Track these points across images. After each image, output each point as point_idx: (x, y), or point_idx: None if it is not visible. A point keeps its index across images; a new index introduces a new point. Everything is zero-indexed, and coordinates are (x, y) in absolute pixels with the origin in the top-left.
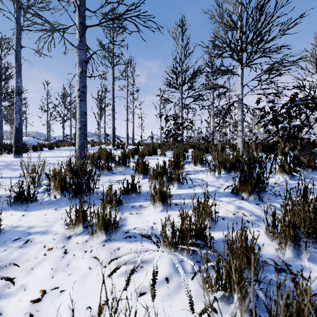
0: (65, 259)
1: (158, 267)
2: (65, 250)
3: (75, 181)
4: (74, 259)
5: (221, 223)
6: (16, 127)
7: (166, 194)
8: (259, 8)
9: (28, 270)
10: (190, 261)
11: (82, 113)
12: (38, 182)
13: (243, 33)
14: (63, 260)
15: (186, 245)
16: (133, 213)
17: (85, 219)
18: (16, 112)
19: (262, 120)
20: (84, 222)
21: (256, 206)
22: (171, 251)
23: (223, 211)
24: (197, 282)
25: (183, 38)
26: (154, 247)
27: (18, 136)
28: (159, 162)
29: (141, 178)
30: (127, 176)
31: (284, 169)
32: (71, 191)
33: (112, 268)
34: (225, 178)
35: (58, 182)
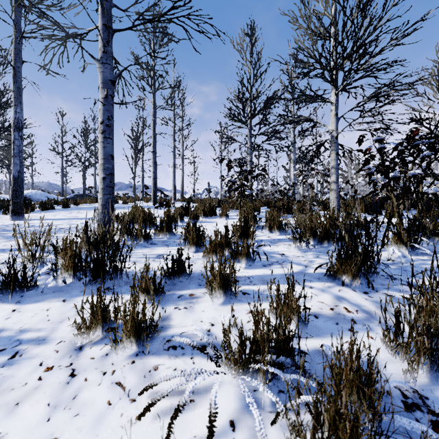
0: (71, 386)
1: (217, 401)
2: (73, 370)
3: (94, 258)
4: (85, 387)
5: (314, 324)
6: (14, 176)
7: (229, 278)
8: (362, 7)
9: (11, 407)
10: (270, 393)
11: (108, 157)
12: (41, 258)
13: (339, 42)
14: (68, 388)
15: (262, 366)
16: (180, 308)
17: (106, 318)
18: (15, 155)
19: (366, 166)
20: (105, 323)
21: (365, 296)
22: (238, 374)
23: (315, 304)
24: (281, 429)
25: (252, 51)
26: (211, 365)
27: (17, 190)
28: (219, 227)
29: (193, 251)
30: (173, 247)
31: (400, 238)
32: (89, 273)
33: (144, 403)
34: (315, 251)
35: (69, 258)
